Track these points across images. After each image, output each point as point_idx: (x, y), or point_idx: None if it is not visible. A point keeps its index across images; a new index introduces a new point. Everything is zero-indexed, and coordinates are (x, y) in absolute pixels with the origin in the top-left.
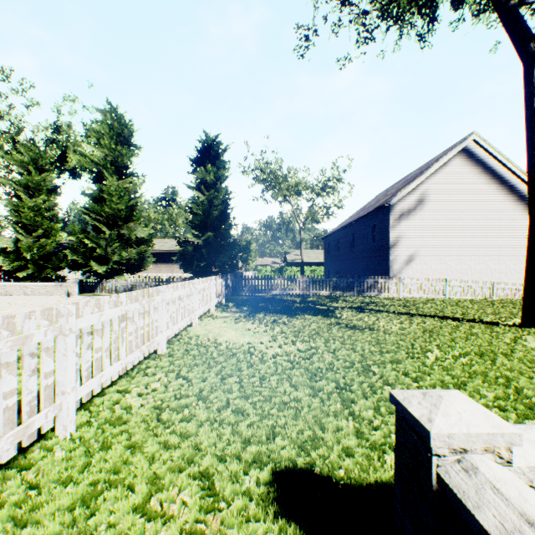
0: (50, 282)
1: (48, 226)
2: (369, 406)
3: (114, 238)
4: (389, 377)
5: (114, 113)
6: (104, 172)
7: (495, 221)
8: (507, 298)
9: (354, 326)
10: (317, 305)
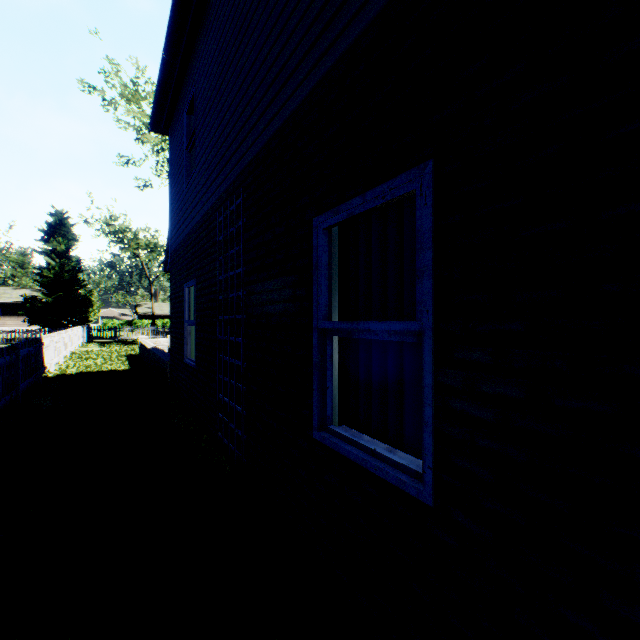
0: None
1: None
2: None
3: None
4: None
5: None
6: None
7: None
8: None
9: None
10: None
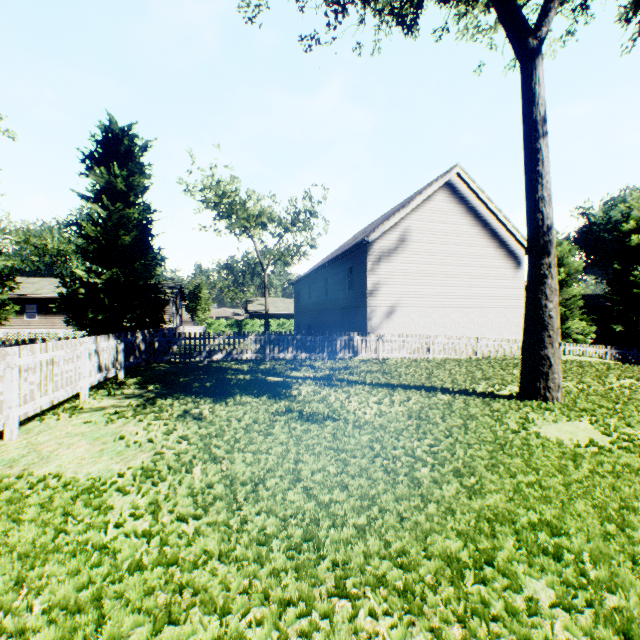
0: None
1: None
2: None
3: None
4: (349, 564)
5: None
6: None
7: (478, 268)
8: (491, 356)
9: (311, 414)
10: (270, 376)
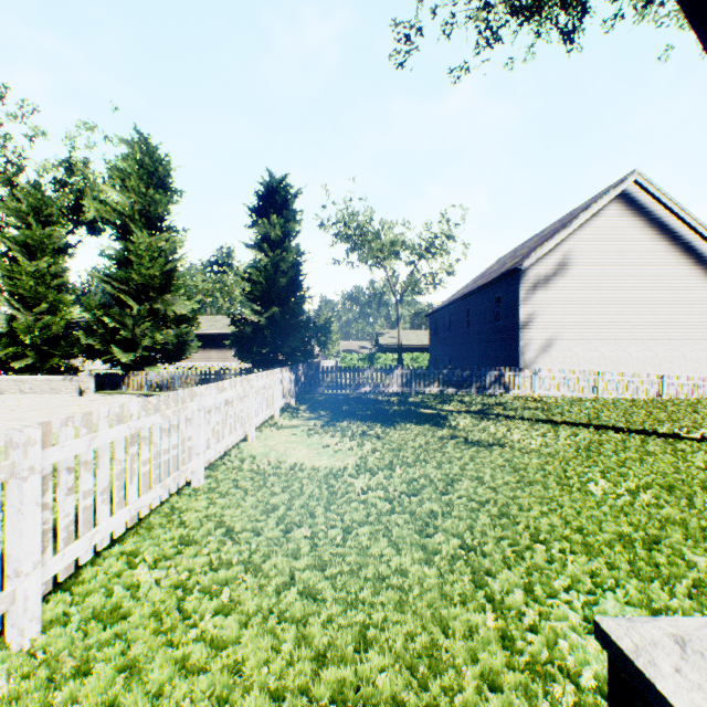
0: (58, 374)
1: (55, 298)
2: (516, 583)
3: (144, 315)
4: (539, 528)
5: (144, 145)
6: (131, 225)
7: (664, 291)
8: (682, 398)
9: (476, 441)
10: (422, 408)
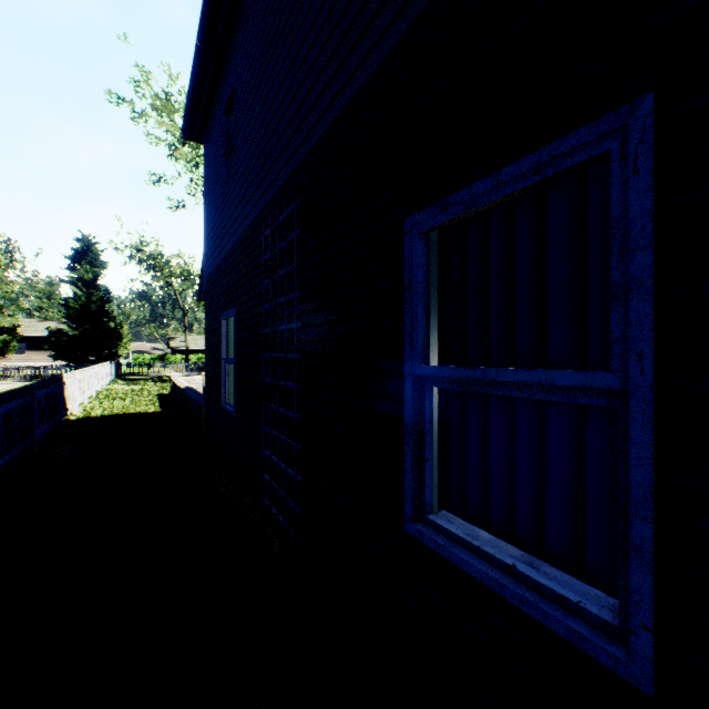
0: None
1: None
2: None
3: None
4: None
5: None
6: None
7: None
8: None
9: None
10: None
